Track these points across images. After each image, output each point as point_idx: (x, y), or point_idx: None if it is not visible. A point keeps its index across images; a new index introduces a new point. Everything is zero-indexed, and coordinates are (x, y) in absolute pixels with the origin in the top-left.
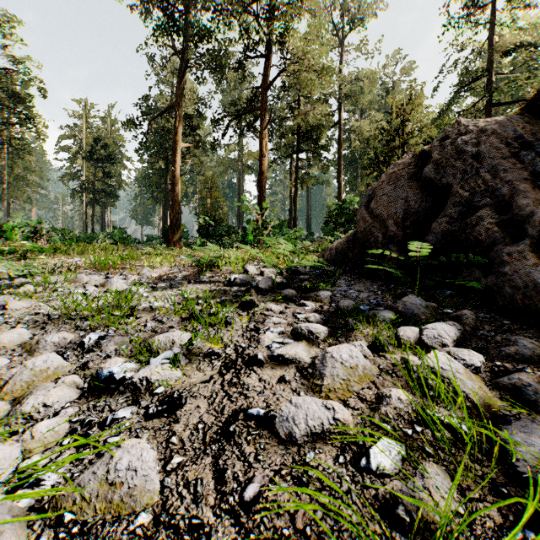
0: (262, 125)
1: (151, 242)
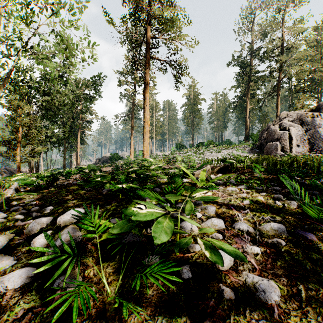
0: (277, 96)
1: None
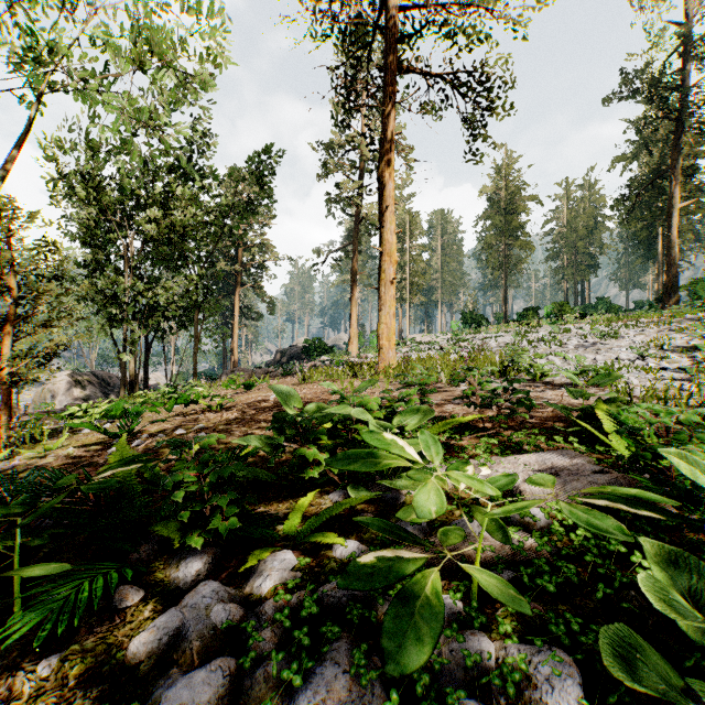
0: None
1: (640, 309)
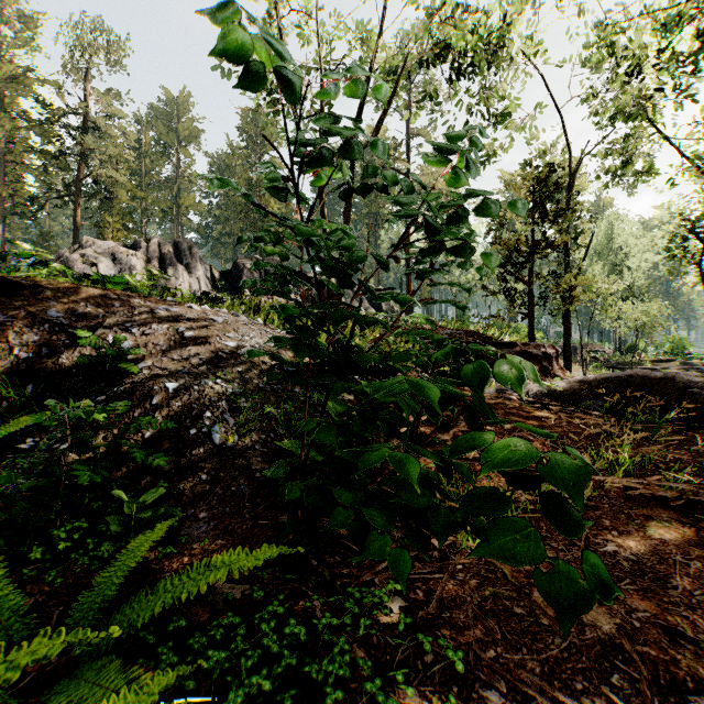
0: (76, 207)
1: None
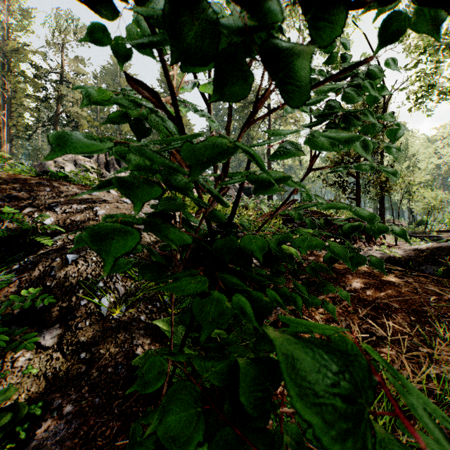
0: None
1: None
